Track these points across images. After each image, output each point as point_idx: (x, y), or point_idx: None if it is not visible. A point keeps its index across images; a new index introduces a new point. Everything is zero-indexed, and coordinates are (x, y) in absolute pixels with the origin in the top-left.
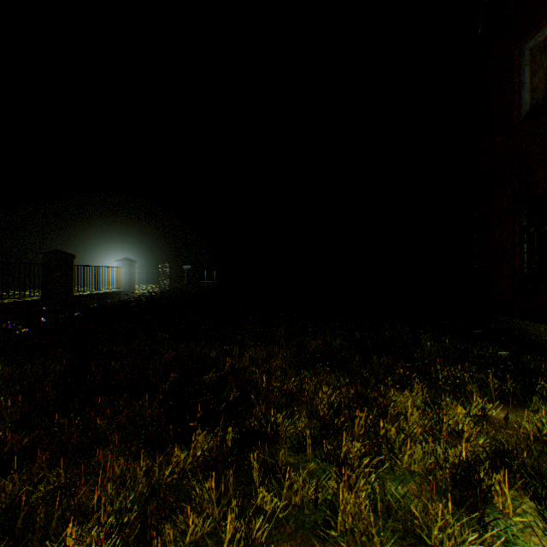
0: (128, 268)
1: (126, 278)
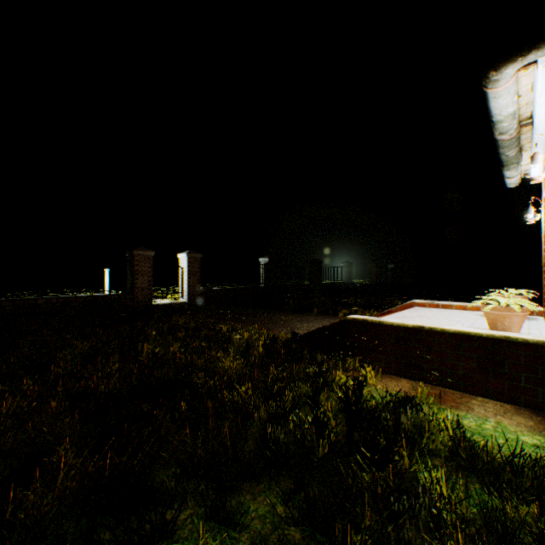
0: (347, 268)
1: (346, 274)
